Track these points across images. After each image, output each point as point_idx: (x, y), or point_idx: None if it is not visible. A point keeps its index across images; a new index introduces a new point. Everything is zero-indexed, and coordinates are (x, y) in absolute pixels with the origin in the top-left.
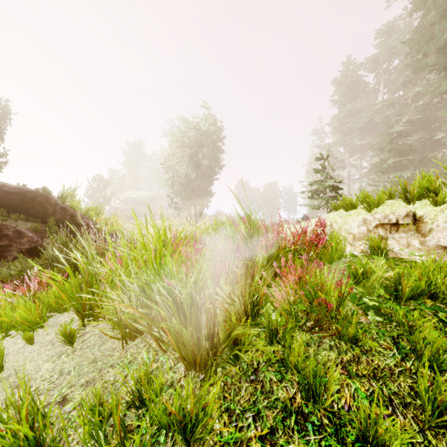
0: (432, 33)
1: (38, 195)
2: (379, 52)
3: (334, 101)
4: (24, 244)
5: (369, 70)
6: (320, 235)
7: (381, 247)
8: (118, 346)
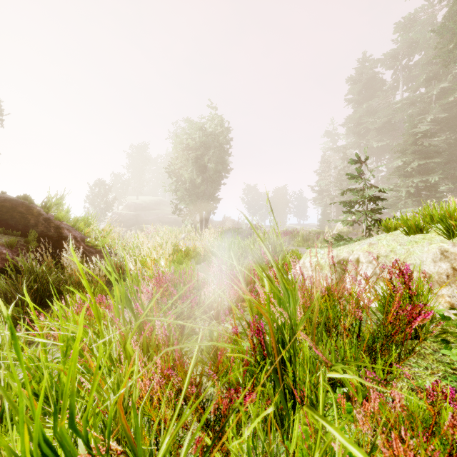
0: None
1: (19, 204)
2: (398, 46)
3: (349, 100)
4: None
5: (387, 66)
6: (423, 307)
7: None
8: None
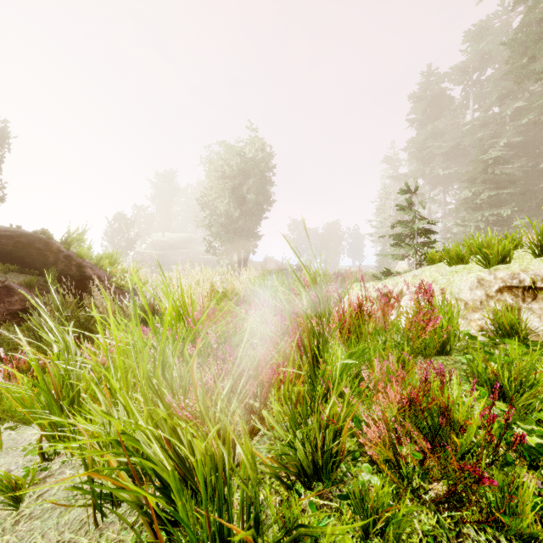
0: (541, 30)
1: (36, 240)
2: (468, 58)
3: (412, 121)
4: (14, 304)
5: (455, 81)
6: (432, 312)
7: (516, 325)
8: (89, 519)
